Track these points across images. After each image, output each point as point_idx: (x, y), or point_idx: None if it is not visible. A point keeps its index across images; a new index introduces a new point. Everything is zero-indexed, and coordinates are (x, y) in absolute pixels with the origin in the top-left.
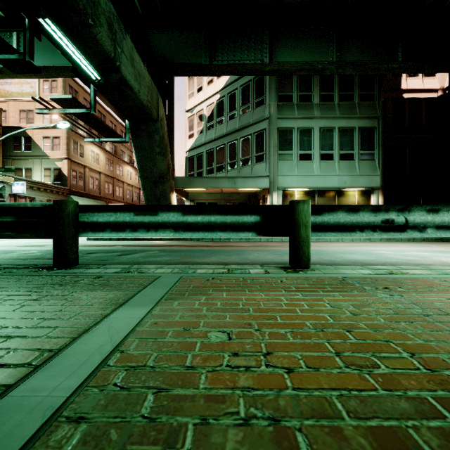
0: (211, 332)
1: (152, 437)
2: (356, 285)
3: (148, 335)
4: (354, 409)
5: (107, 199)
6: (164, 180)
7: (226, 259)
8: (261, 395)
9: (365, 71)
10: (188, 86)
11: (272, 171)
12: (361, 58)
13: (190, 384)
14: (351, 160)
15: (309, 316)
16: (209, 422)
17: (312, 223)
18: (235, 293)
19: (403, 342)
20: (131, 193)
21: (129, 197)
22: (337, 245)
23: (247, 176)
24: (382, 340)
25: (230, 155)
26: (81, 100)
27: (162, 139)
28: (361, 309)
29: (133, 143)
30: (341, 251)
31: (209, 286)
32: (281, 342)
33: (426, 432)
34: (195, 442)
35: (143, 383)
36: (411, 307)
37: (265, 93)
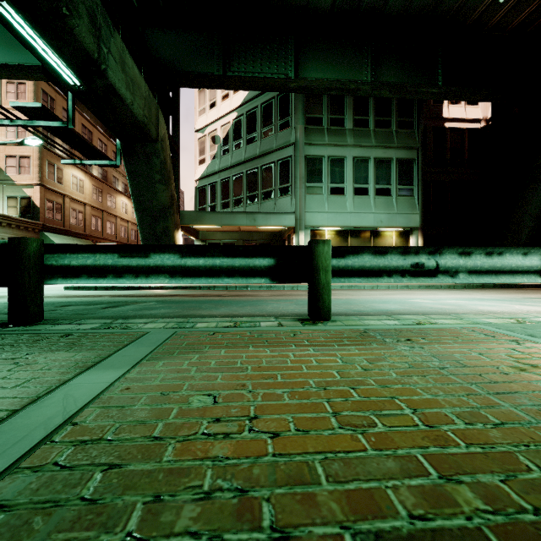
0: (194, 396)
1: (87, 522)
2: (378, 337)
3: (114, 402)
4: (335, 473)
5: (94, 237)
6: (167, 214)
7: (237, 311)
8: (235, 464)
9: (403, 94)
10: (199, 101)
11: (299, 206)
12: (398, 80)
13: (151, 457)
14: (389, 196)
15: (315, 374)
16: (164, 499)
17: (334, 267)
18: (235, 350)
19: (409, 398)
20: (127, 231)
21: (123, 236)
22: (371, 293)
23: (270, 211)
24: (387, 397)
25: (249, 186)
26: (59, 111)
27: (164, 164)
28: (374, 363)
29: (126, 167)
30: (373, 300)
31: (206, 343)
32: (274, 404)
33: (405, 491)
34: (139, 523)
35: (93, 460)
36: (429, 360)
37: (290, 114)
